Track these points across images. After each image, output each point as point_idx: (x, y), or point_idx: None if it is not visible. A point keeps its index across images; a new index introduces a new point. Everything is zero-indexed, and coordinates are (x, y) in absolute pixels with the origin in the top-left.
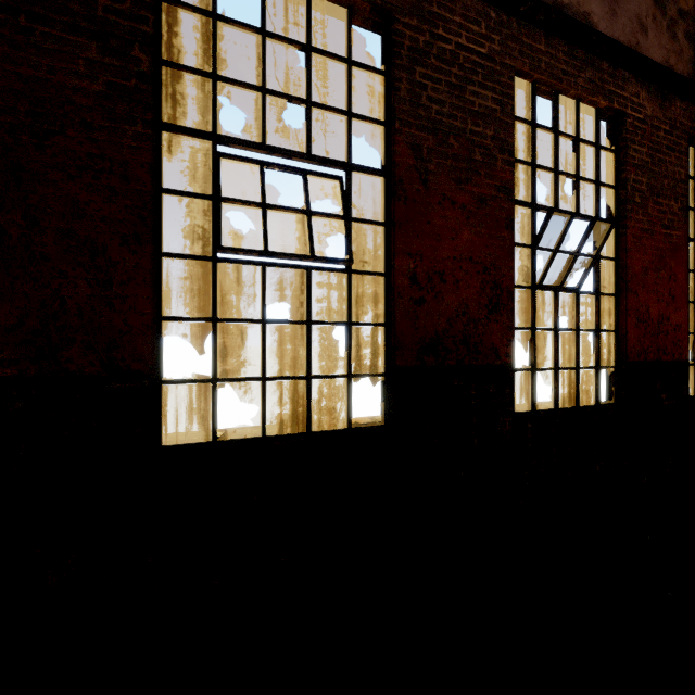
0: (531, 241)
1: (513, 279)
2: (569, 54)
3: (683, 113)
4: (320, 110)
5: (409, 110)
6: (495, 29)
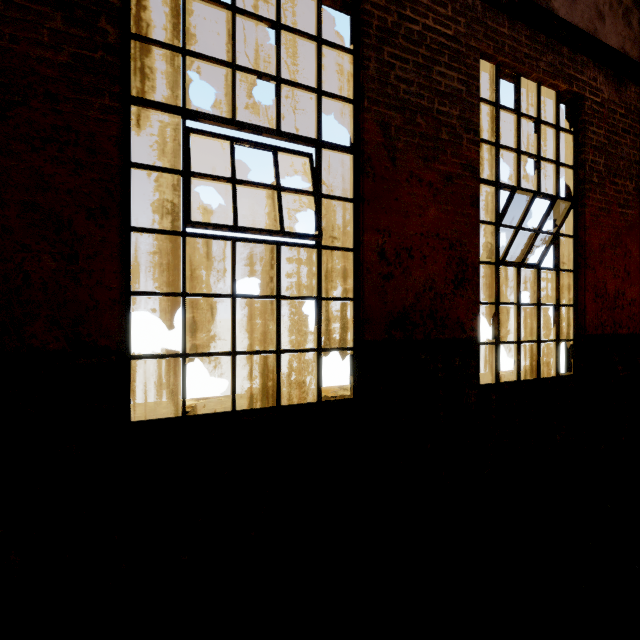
0: (495, 219)
1: (478, 255)
2: (531, 38)
3: (637, 97)
4: (290, 87)
5: (378, 88)
6: (461, 12)
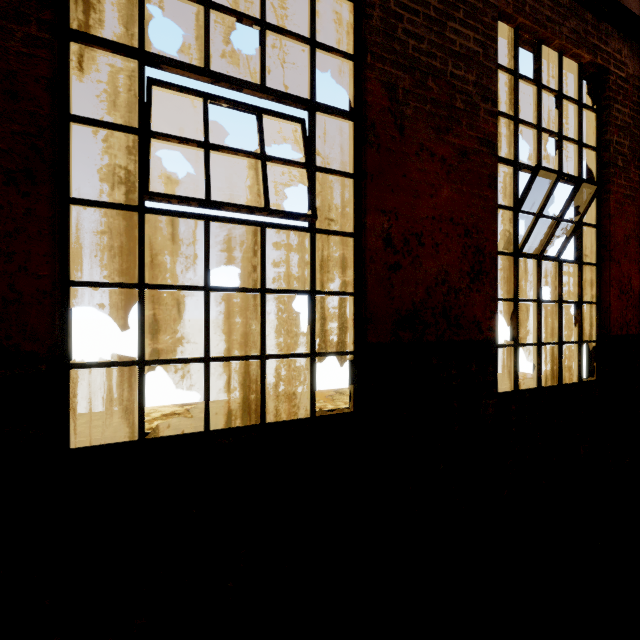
0: (513, 203)
1: (496, 244)
2: None
3: None
4: (278, 35)
5: (383, 42)
6: None
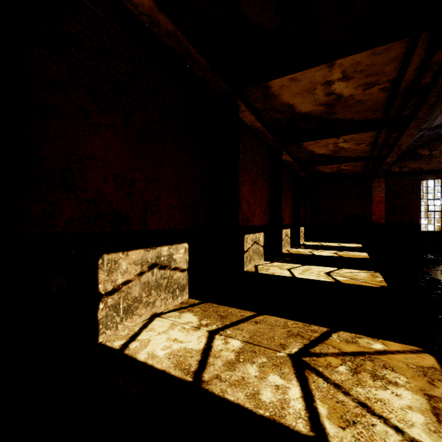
0: None
1: None
2: None
3: None
4: None
5: None
6: None
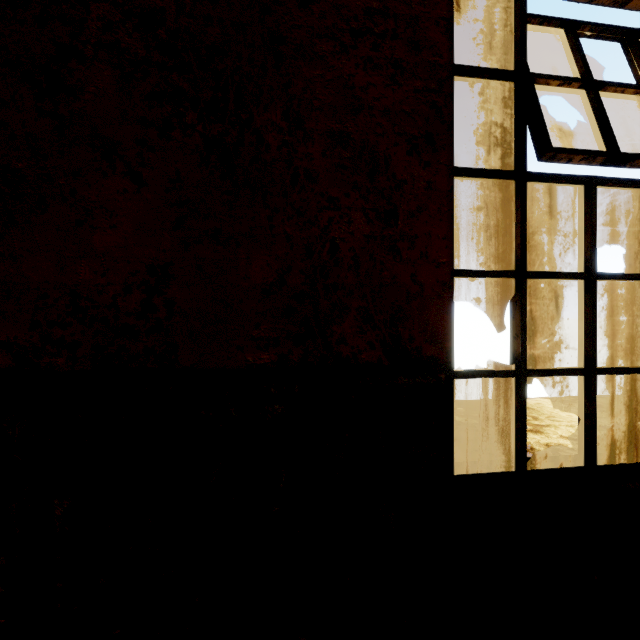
0: None
1: None
2: None
3: None
4: None
5: None
6: None
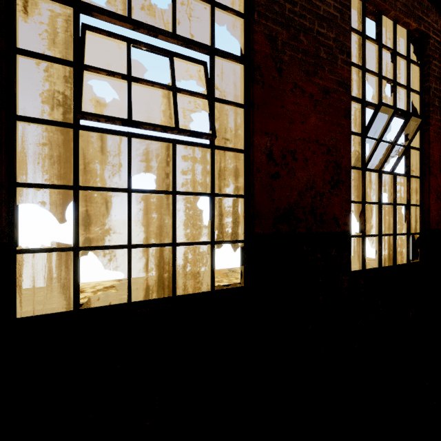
0: (361, 131)
1: (349, 160)
2: None
3: None
4: None
5: (266, 4)
6: None
